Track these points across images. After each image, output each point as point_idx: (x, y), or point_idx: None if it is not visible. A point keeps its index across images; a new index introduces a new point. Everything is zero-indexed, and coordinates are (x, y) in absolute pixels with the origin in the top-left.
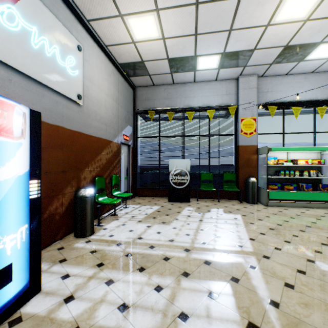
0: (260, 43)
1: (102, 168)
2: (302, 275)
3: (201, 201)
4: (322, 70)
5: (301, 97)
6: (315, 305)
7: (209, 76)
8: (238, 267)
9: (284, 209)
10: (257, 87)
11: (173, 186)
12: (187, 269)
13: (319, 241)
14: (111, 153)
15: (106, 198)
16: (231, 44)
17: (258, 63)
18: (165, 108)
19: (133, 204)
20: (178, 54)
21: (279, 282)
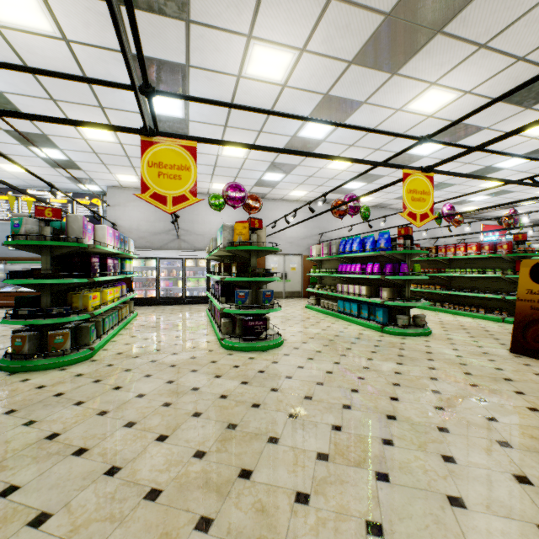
0: None
1: None
2: None
3: None
4: None
5: None
6: None
7: None
8: None
9: None
10: None
11: None
12: None
13: None
14: None
15: None
16: None
17: None
18: None
19: None
20: None
21: None
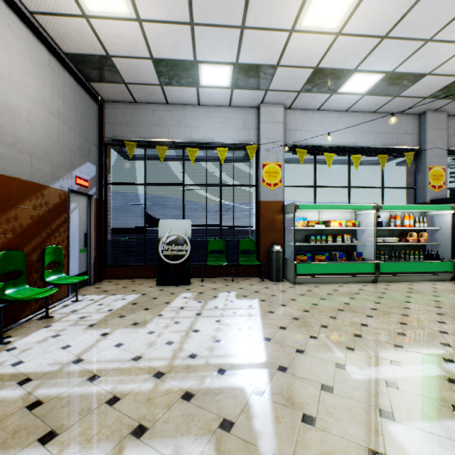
0: (284, 58)
1: (21, 233)
2: (327, 394)
3: (208, 281)
4: (357, 109)
5: (334, 141)
6: (343, 452)
7: (220, 98)
8: (237, 397)
9: (314, 287)
10: (283, 122)
11: (166, 261)
12: (147, 419)
13: (352, 331)
14: (45, 207)
15: (26, 288)
16: (246, 51)
17: (284, 88)
18: (154, 140)
19: (93, 294)
20: (168, 53)
21: (295, 416)
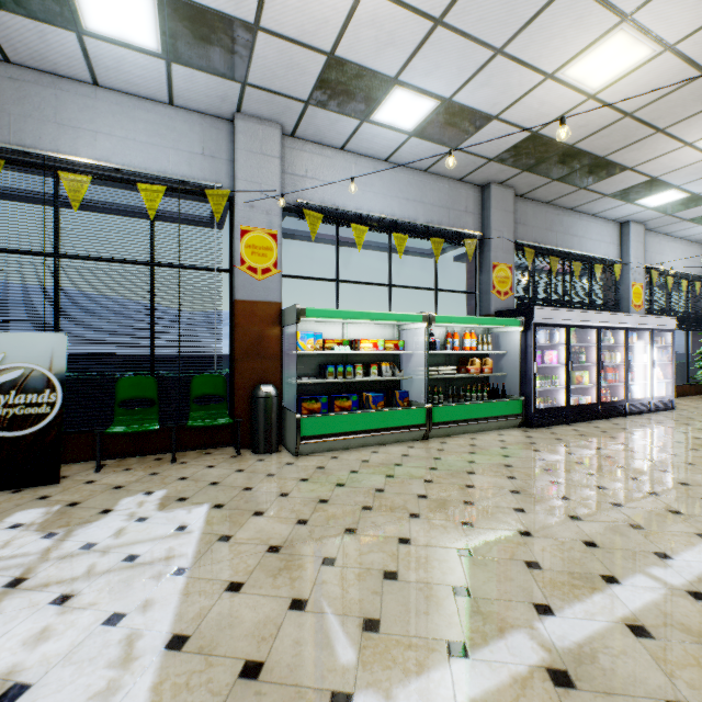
0: (267, 10)
1: None
2: None
3: (114, 468)
4: (402, 161)
5: (368, 206)
6: None
7: (145, 77)
8: None
9: (331, 458)
10: (280, 156)
11: None
12: None
13: (381, 563)
14: None
15: None
16: None
17: (277, 88)
18: None
19: None
20: None
21: None
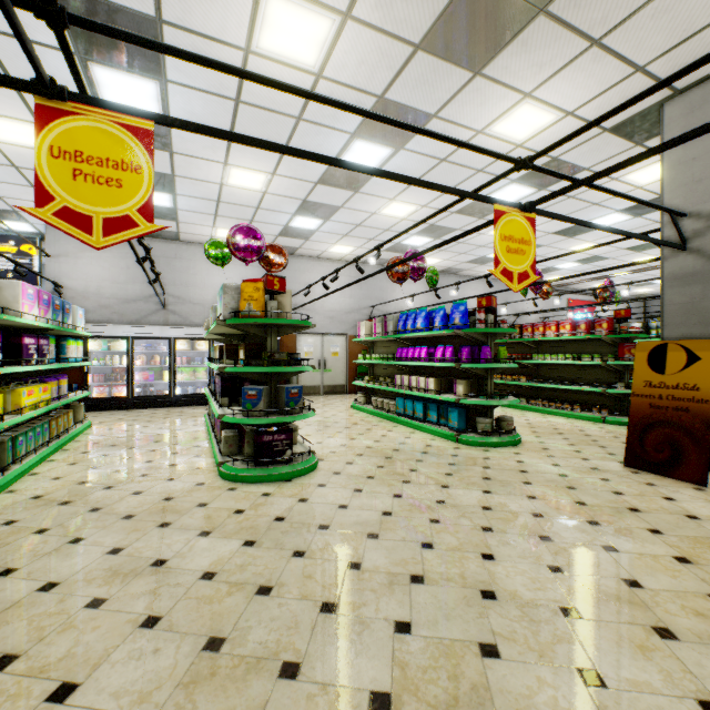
0: None
1: None
2: None
3: None
4: None
5: None
6: None
7: None
8: None
9: None
10: None
11: None
12: None
13: None
14: None
15: None
16: None
17: None
18: None
19: None
20: None
21: None
